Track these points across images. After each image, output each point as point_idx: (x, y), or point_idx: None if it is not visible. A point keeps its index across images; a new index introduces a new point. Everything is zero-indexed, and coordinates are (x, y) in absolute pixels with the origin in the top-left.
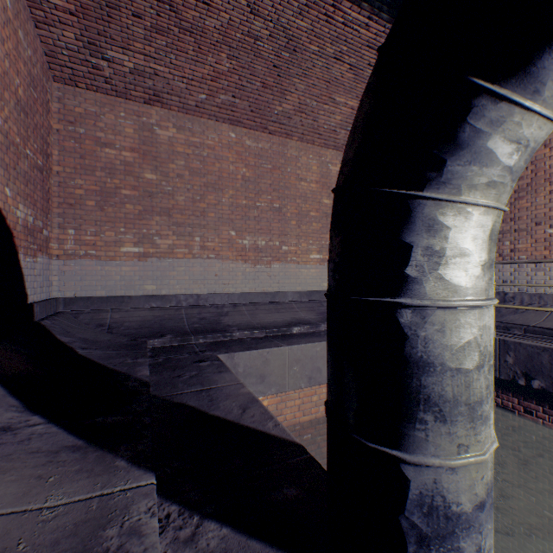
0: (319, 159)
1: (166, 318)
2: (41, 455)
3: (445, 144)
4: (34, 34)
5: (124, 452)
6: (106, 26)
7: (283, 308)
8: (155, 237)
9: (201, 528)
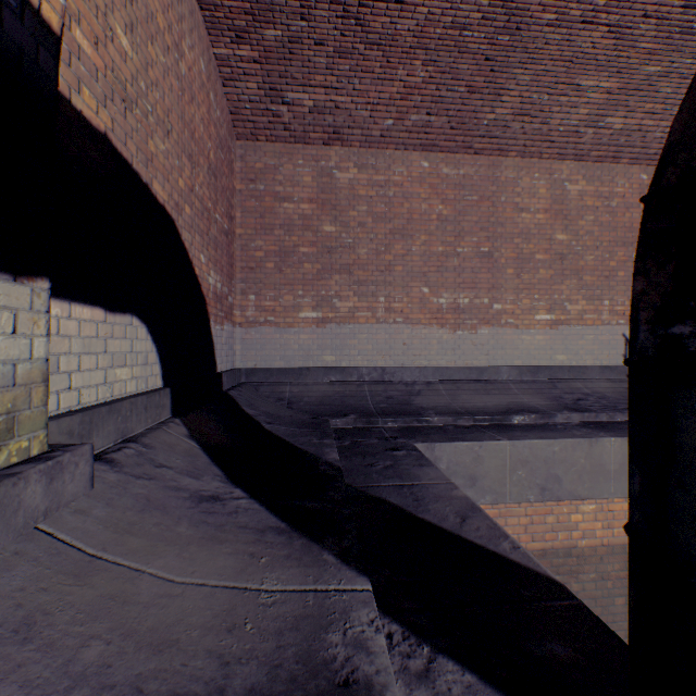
0: (548, 177)
1: (347, 395)
2: (249, 532)
3: None
4: (222, 93)
5: (330, 545)
6: (287, 65)
7: (495, 389)
8: (334, 299)
9: (435, 664)
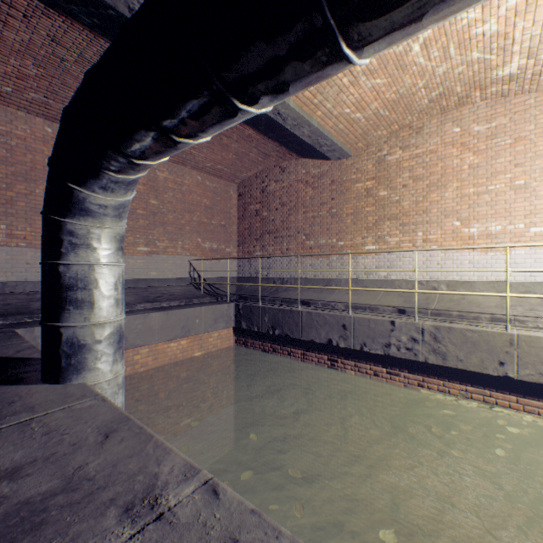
0: None
1: None
2: None
3: (69, 203)
4: None
5: None
6: None
7: None
8: None
9: None
